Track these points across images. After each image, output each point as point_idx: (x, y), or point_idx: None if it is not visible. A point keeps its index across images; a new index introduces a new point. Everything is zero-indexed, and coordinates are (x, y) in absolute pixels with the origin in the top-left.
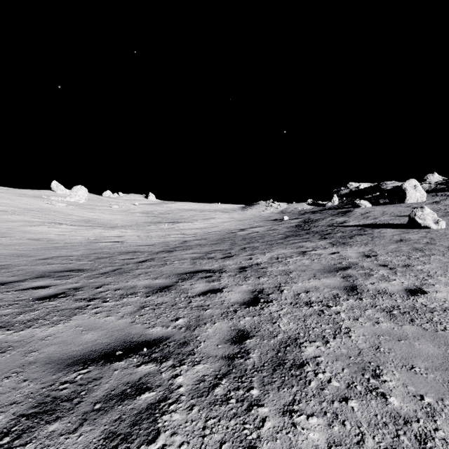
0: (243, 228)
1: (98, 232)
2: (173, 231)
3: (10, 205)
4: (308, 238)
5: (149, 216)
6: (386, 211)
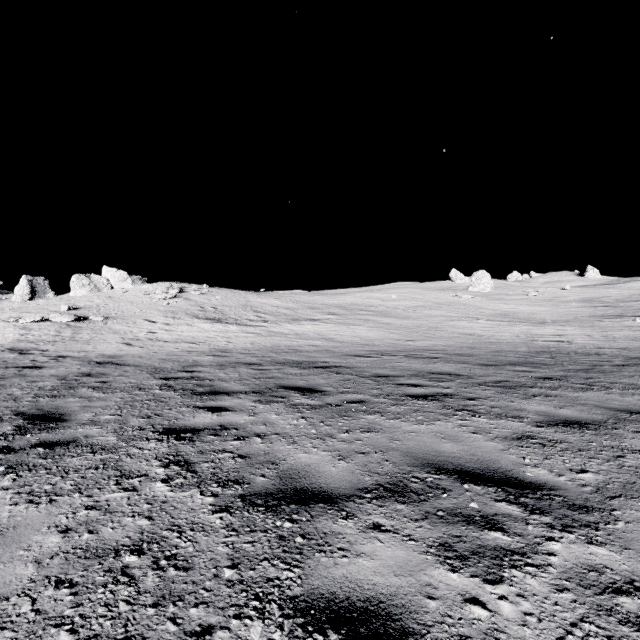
0: None
1: (525, 329)
2: None
3: (425, 301)
4: None
5: (594, 306)
6: None
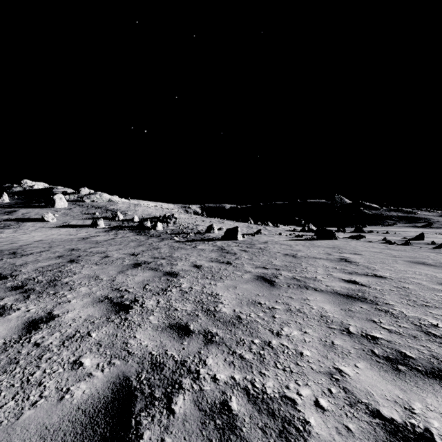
0: None
1: None
2: None
3: None
4: None
5: None
6: (39, 212)
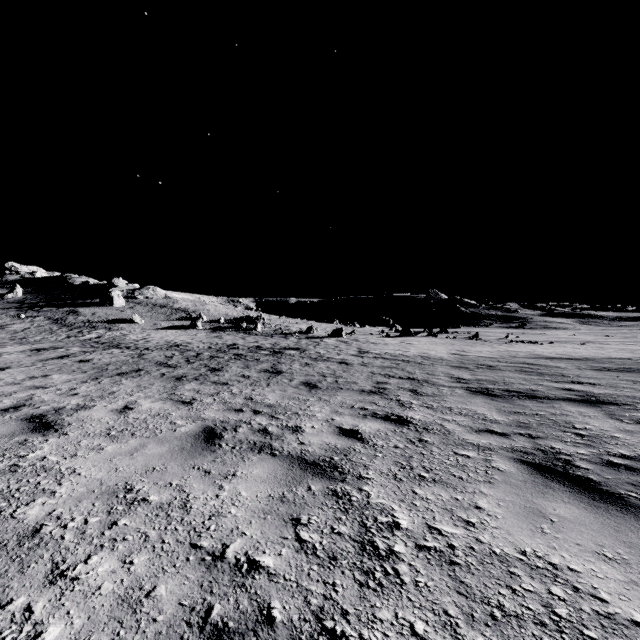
0: None
1: None
2: None
3: None
4: (89, 329)
5: None
6: (107, 313)
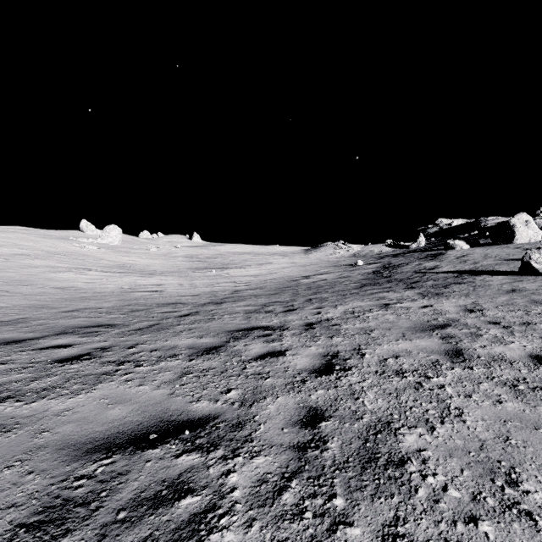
0: (307, 275)
1: (133, 280)
2: (222, 278)
3: (33, 248)
4: (390, 287)
5: (193, 261)
6: (489, 254)
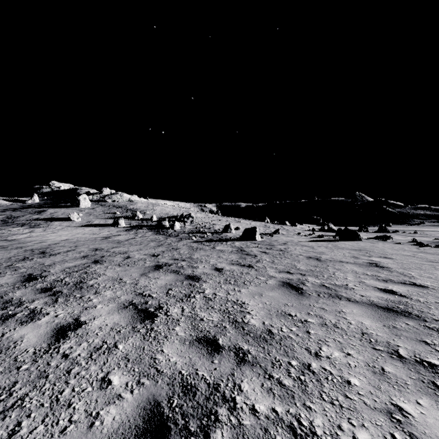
0: None
1: None
2: None
3: None
4: (14, 226)
5: None
6: (66, 212)
